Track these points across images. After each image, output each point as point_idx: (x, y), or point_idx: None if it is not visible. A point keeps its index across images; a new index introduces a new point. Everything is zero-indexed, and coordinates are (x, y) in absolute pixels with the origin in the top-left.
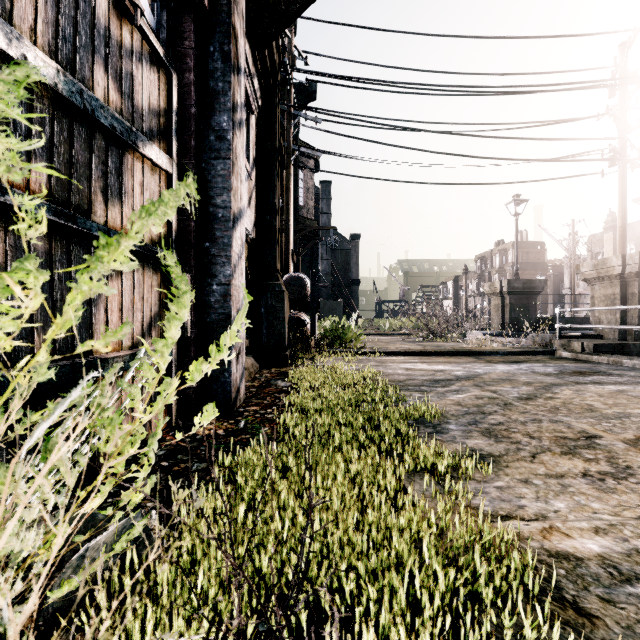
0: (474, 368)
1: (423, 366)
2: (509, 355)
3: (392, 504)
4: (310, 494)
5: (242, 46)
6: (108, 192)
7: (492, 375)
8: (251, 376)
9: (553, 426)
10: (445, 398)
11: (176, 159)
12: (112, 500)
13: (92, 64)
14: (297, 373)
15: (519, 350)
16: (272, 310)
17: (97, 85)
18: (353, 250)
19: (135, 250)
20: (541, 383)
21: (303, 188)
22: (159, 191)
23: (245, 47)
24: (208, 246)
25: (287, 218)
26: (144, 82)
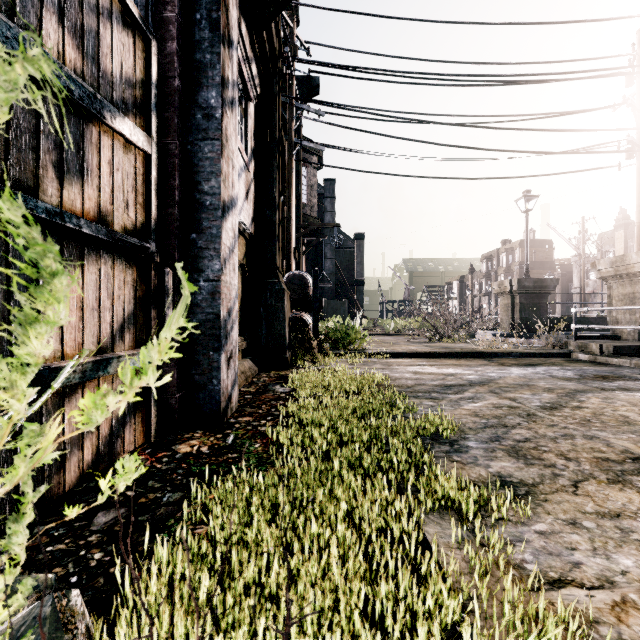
0: (487, 372)
1: (432, 369)
2: (522, 357)
3: (407, 559)
4: (287, 602)
5: (234, 18)
6: (63, 168)
7: (508, 380)
8: (248, 380)
9: (589, 444)
10: (459, 407)
11: (156, 138)
12: (52, 548)
13: (40, 11)
14: (297, 377)
15: (532, 352)
16: (272, 310)
17: (47, 37)
18: (357, 249)
19: (101, 239)
20: (563, 389)
21: (306, 185)
22: (135, 173)
23: (241, 27)
24: (194, 238)
25: (289, 214)
26: (114, 45)
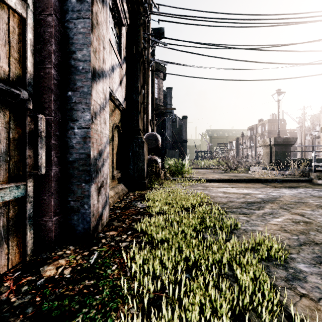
0: (269, 192)
1: (234, 190)
2: (283, 182)
3: None
4: None
5: None
6: None
7: (286, 198)
8: (120, 198)
9: None
10: (268, 222)
11: (32, 7)
12: None
13: None
14: (151, 196)
15: (289, 179)
16: (136, 154)
17: None
18: (183, 124)
19: None
20: None
21: (157, 88)
22: (7, 30)
23: None
24: (70, 95)
25: (147, 100)
26: None
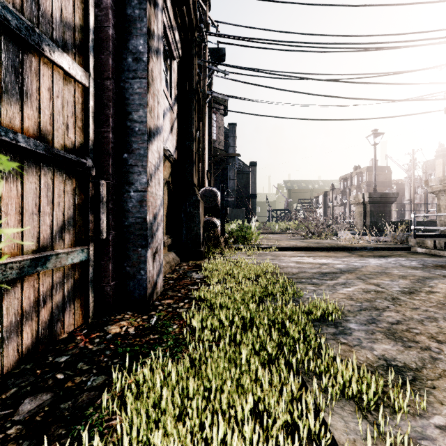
0: (351, 262)
1: (309, 260)
2: (375, 250)
3: None
4: None
5: None
6: (1, 88)
7: (368, 268)
8: (172, 268)
9: None
10: (336, 291)
11: (93, 74)
12: None
13: None
14: (209, 266)
15: (382, 246)
16: (190, 215)
17: None
18: (252, 173)
19: (39, 153)
20: (414, 276)
21: (216, 127)
22: (74, 101)
23: (166, 1)
24: (126, 157)
25: (203, 146)
26: None
